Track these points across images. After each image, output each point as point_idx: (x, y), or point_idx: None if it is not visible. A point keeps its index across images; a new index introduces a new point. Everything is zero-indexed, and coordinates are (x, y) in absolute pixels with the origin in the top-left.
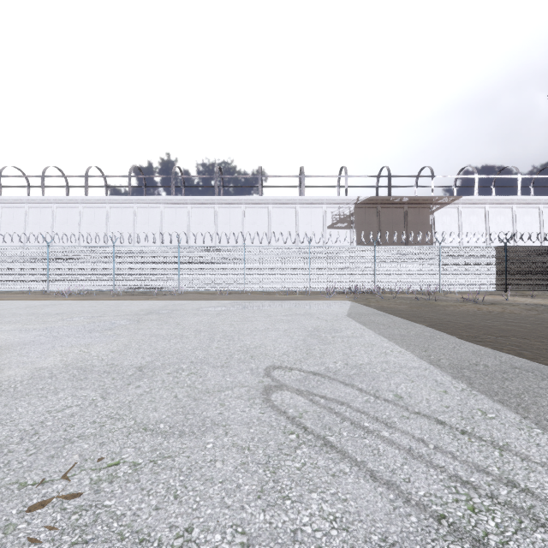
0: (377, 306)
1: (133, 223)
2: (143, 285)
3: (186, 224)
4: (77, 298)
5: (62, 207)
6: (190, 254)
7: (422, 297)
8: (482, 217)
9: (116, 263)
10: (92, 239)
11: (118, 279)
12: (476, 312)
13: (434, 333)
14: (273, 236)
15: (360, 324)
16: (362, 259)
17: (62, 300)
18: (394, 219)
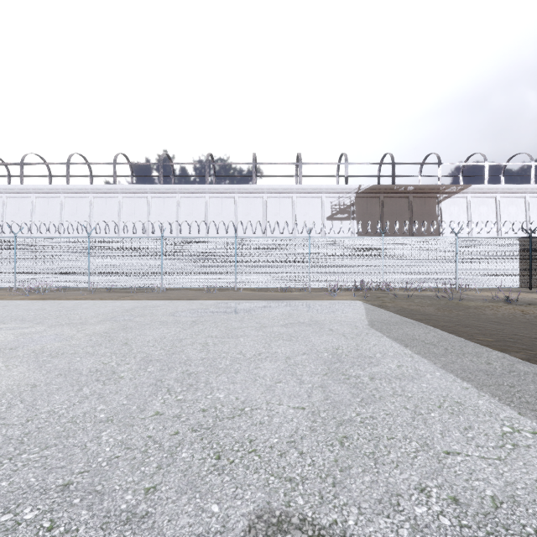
0: (397, 309)
1: (118, 213)
2: (122, 281)
3: (174, 215)
4: (39, 296)
5: (42, 197)
6: (175, 246)
7: (439, 295)
8: (493, 208)
9: (92, 256)
10: (75, 231)
11: (94, 274)
12: (528, 318)
13: (532, 365)
14: (268, 228)
15: (399, 345)
16: (368, 252)
17: (18, 299)
18: (398, 210)
